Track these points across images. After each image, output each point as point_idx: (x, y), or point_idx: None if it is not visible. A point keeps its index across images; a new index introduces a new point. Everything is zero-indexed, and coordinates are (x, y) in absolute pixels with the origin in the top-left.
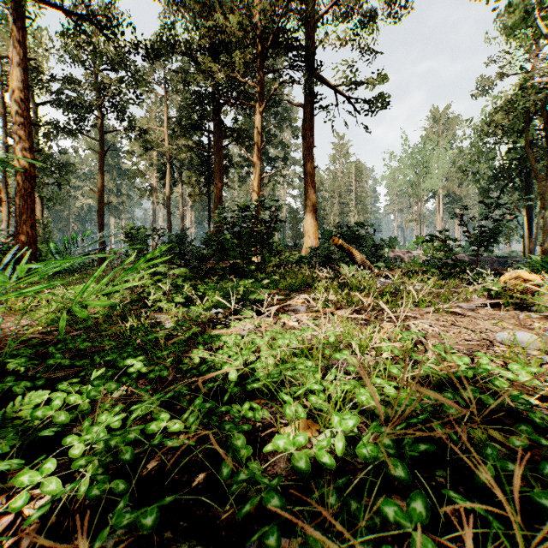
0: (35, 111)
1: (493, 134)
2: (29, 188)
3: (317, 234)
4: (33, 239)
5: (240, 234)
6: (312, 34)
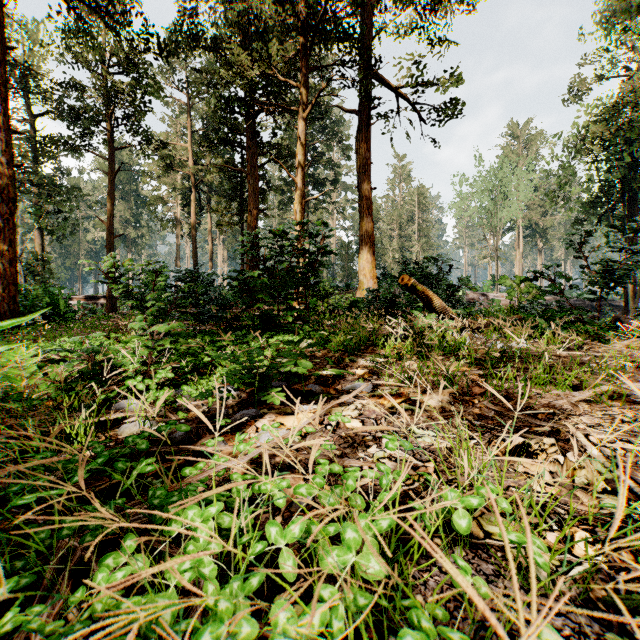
0: (34, 125)
1: (591, 149)
2: (7, 213)
3: (374, 272)
4: (13, 278)
5: (274, 270)
6: (368, 23)
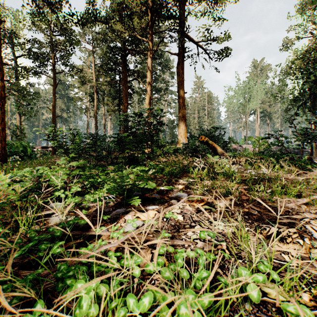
0: (16, 61)
1: (294, 73)
2: (1, 105)
3: (186, 134)
4: (4, 137)
5: (135, 133)
6: (183, 9)
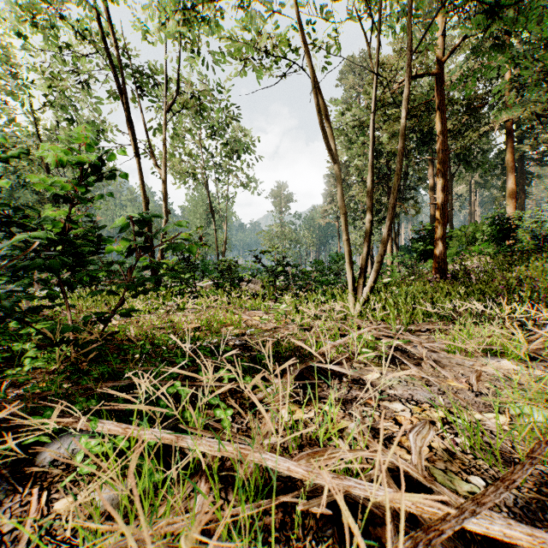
0: None
1: None
2: (434, 221)
3: None
4: None
5: None
6: None
